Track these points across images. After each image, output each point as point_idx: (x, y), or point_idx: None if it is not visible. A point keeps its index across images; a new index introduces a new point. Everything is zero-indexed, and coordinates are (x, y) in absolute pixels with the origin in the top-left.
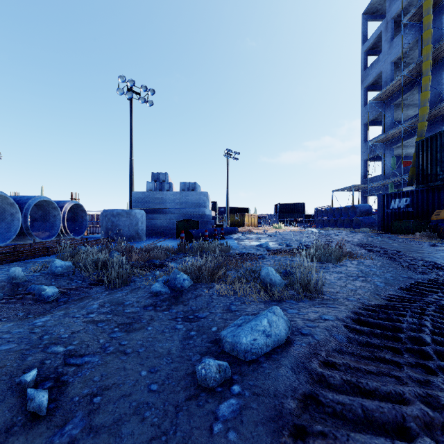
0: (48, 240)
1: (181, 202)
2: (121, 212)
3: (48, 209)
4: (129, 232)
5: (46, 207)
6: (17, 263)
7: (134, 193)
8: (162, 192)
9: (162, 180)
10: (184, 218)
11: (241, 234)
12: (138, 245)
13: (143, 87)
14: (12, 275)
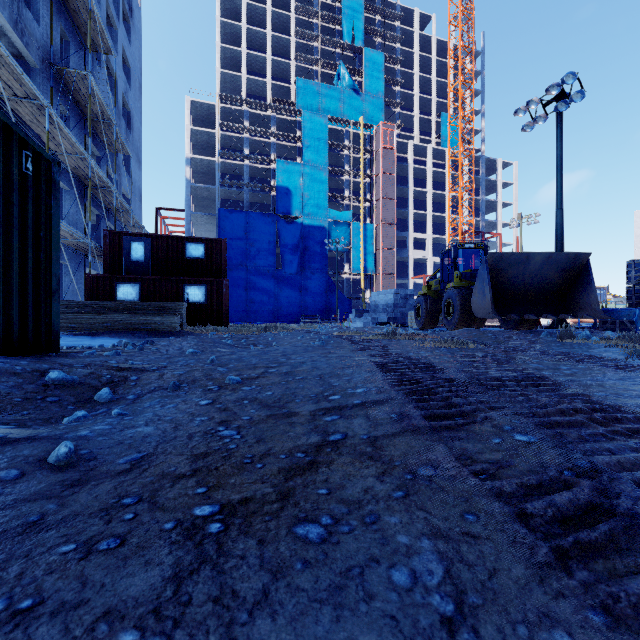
0: None
1: None
2: None
3: None
4: None
5: None
6: None
7: None
8: None
9: None
10: None
11: None
12: None
13: None
14: None
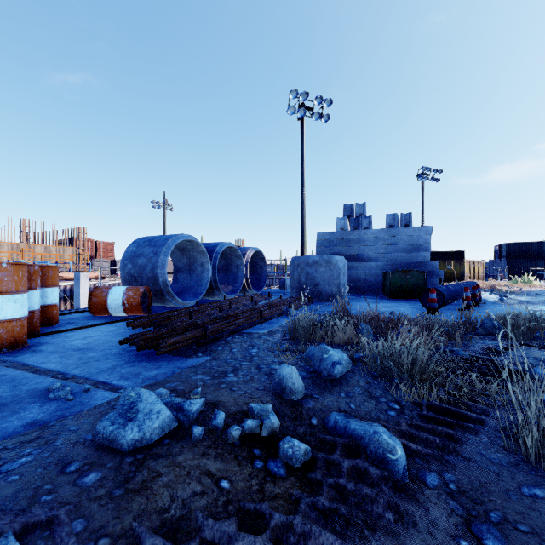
0: (233, 296)
1: (387, 245)
2: (318, 260)
3: (230, 257)
4: (328, 288)
5: (229, 255)
6: (240, 338)
7: (319, 235)
8: (358, 231)
9: (358, 213)
10: (391, 268)
11: (485, 293)
12: (356, 310)
13: (318, 99)
14: (289, 384)
